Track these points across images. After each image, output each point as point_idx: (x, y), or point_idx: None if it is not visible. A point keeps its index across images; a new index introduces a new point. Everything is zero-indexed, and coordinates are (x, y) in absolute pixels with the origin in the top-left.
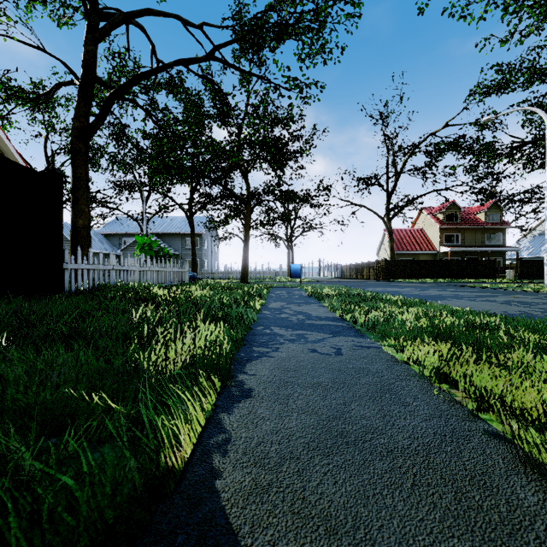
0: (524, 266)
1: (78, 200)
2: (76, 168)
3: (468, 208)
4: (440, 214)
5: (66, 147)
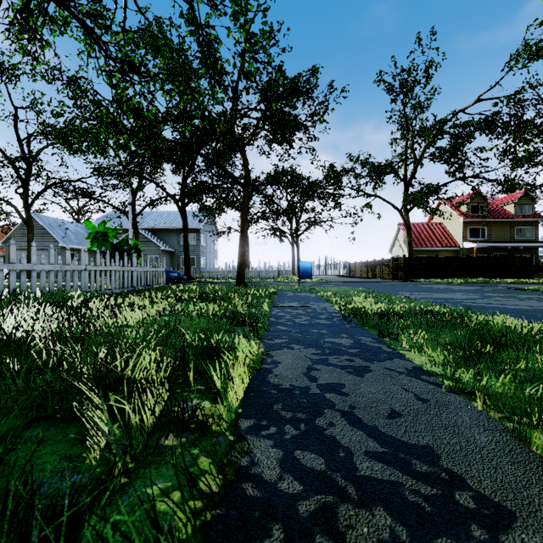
0: None
1: None
2: None
3: (493, 200)
4: (463, 205)
5: (43, 130)
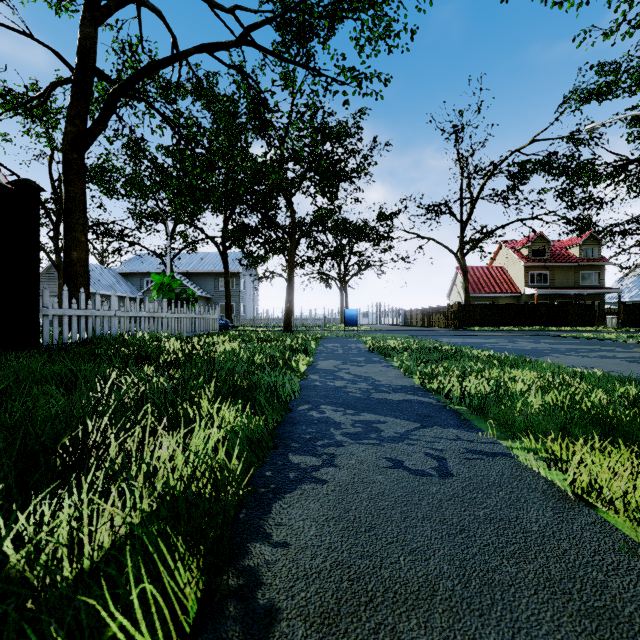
0: (628, 311)
1: (71, 226)
2: (69, 185)
3: (559, 242)
4: (525, 248)
5: None
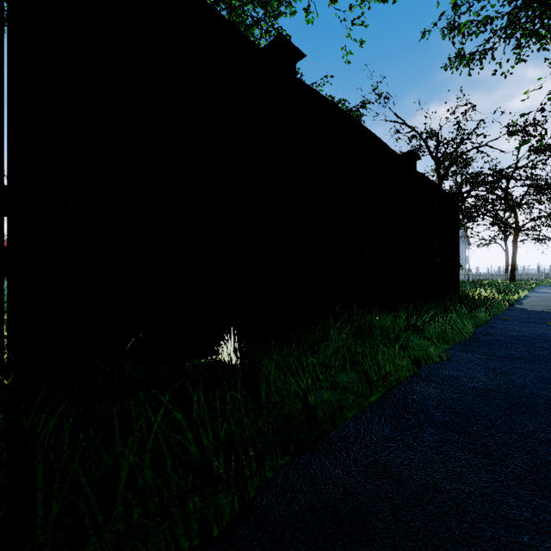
0: None
1: None
2: None
3: None
4: None
5: None
